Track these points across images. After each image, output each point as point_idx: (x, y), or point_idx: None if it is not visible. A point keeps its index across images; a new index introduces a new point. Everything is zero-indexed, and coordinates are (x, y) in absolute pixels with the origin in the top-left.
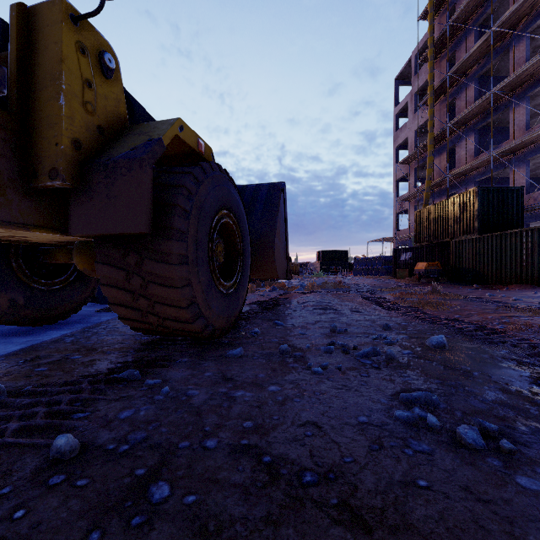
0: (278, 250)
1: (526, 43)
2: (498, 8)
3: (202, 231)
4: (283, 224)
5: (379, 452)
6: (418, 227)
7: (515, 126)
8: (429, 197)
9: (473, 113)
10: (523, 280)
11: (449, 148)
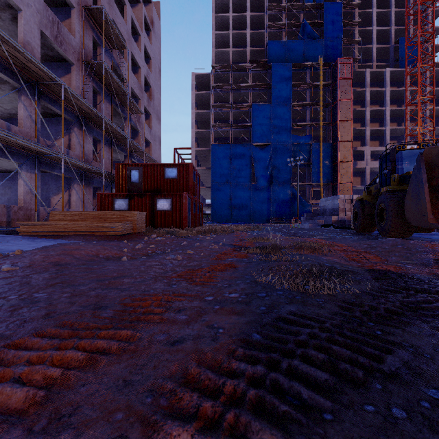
0: (408, 207)
1: None
2: None
3: (376, 211)
4: (416, 186)
5: (338, 235)
6: None
7: None
8: None
9: None
10: None
11: None
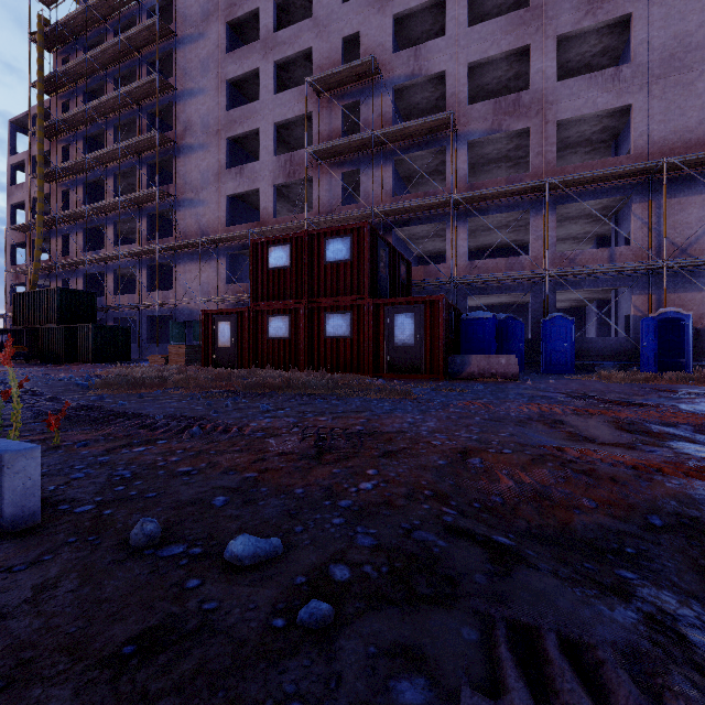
0: None
1: (114, 181)
2: (103, 134)
3: None
4: None
5: None
6: (16, 310)
7: (108, 240)
8: (48, 276)
9: (80, 215)
10: (79, 360)
11: (65, 234)
